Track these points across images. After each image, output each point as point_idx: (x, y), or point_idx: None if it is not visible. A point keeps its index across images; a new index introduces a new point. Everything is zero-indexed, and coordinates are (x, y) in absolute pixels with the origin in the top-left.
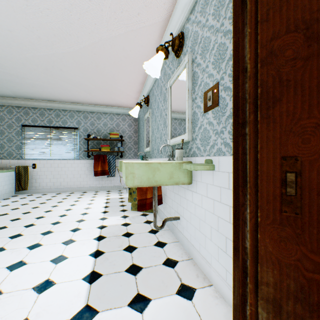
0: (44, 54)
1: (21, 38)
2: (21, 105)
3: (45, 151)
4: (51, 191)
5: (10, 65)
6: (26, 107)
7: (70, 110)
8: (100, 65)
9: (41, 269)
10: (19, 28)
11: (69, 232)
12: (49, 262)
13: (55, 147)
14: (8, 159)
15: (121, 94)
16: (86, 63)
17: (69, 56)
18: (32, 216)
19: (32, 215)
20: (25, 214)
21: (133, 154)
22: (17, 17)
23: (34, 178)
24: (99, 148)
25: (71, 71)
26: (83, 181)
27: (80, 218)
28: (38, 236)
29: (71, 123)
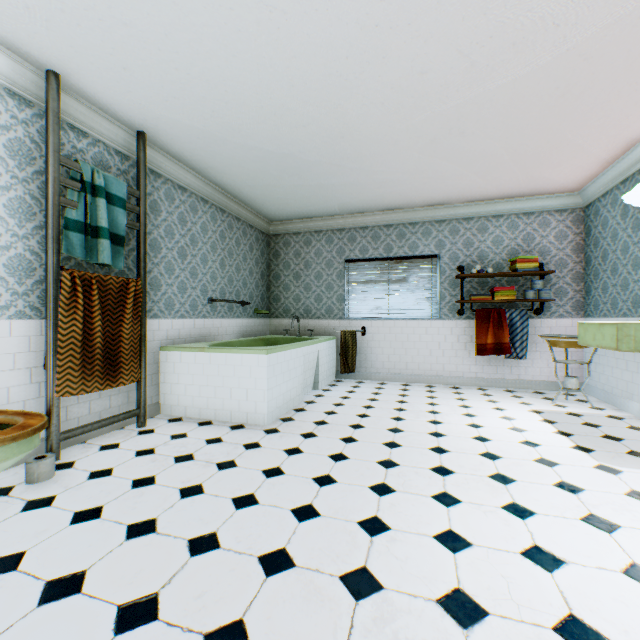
0: (451, 105)
1: (431, 83)
2: (344, 226)
3: (379, 304)
4: (389, 379)
5: (371, 151)
6: (350, 228)
7: (422, 222)
8: (575, 88)
9: (632, 596)
10: (443, 59)
11: (560, 491)
12: (625, 577)
13: (395, 297)
14: (326, 319)
15: (568, 160)
16: (538, 95)
17: (508, 90)
18: (418, 429)
19: (414, 426)
20: (397, 421)
21: (568, 305)
22: (459, 31)
23: (363, 353)
24: (490, 294)
25: (483, 129)
26: (448, 363)
27: (534, 455)
28: (491, 483)
29: (425, 248)
